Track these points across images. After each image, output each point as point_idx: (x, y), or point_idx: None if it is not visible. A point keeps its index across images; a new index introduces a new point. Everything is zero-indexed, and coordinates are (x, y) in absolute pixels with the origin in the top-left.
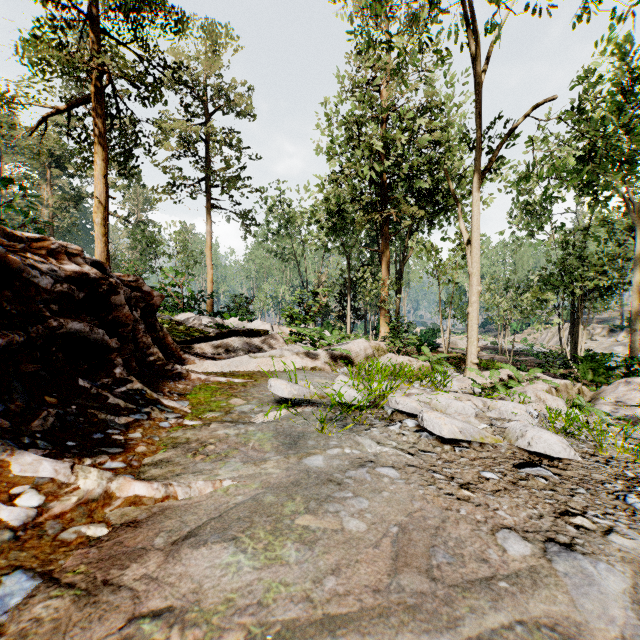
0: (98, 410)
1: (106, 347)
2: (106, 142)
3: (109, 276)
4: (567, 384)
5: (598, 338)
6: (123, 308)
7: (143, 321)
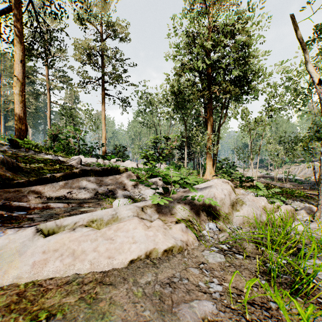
0: None
1: None
2: (23, 38)
3: None
4: None
5: None
6: None
7: None
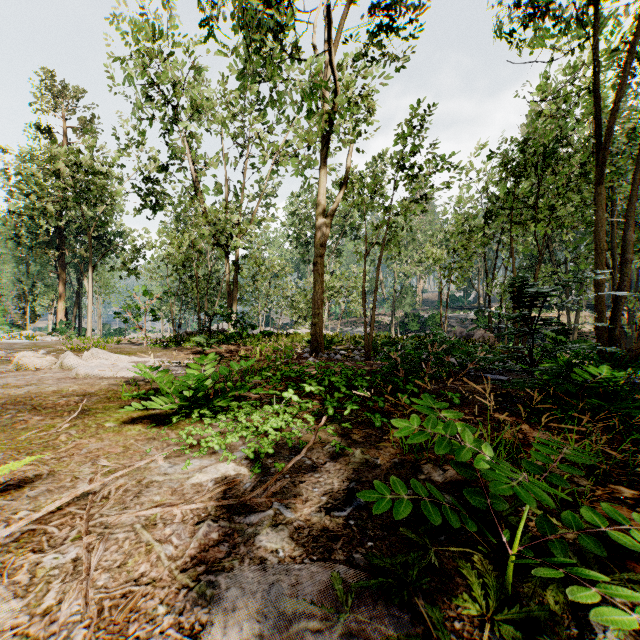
0: None
1: None
2: None
3: None
4: None
5: None
6: None
7: None
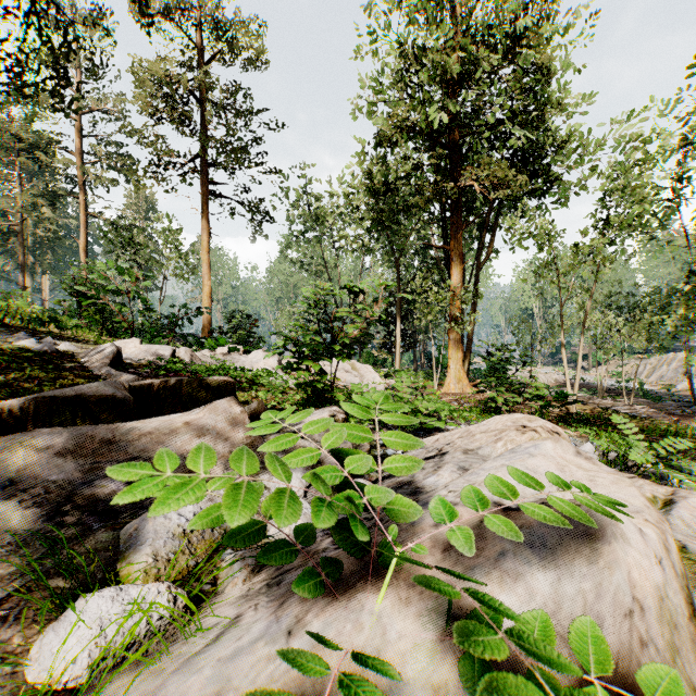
0: None
1: None
2: None
3: None
4: None
5: None
6: None
7: None
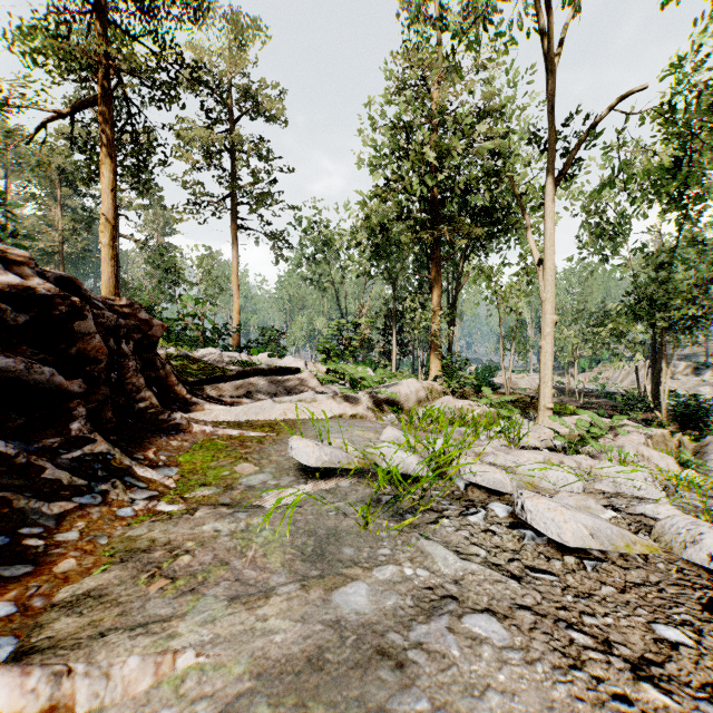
0: (19, 492)
1: (61, 392)
2: (114, 151)
3: (86, 297)
4: (664, 434)
5: (680, 377)
6: (92, 338)
7: (138, 356)
